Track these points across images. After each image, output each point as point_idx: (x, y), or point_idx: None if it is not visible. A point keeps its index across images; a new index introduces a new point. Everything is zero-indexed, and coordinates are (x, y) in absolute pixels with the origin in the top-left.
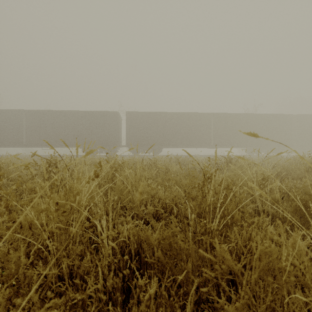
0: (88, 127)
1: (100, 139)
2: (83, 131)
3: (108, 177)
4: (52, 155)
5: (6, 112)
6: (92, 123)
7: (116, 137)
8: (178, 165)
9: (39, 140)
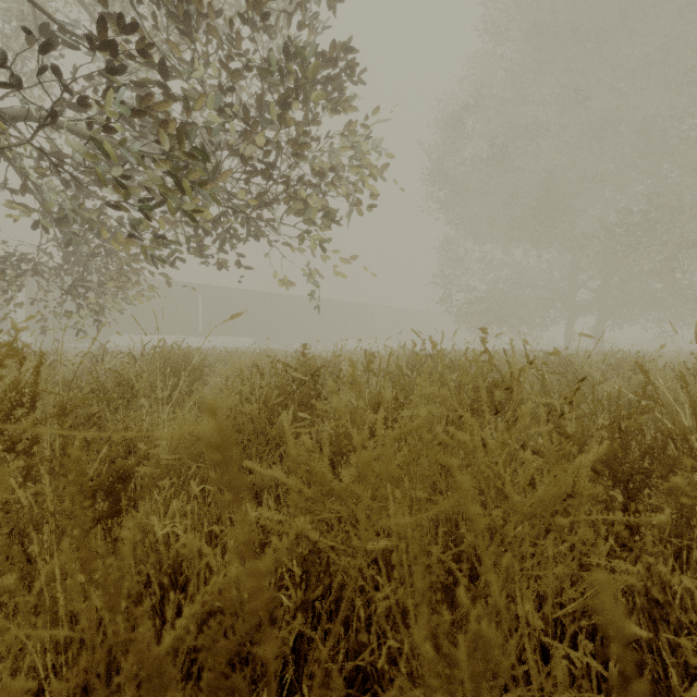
0: None
1: None
2: None
3: None
4: None
5: None
6: None
7: (3, 311)
8: None
9: None
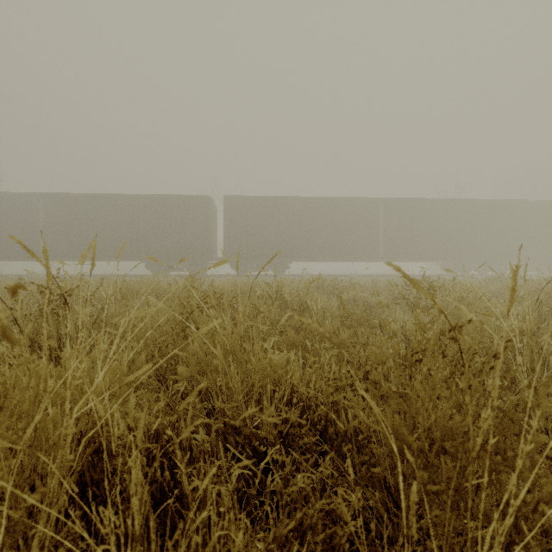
0: (156, 224)
1: (178, 245)
2: (146, 231)
3: (175, 326)
4: (92, 275)
5: (9, 197)
6: (164, 216)
7: (207, 242)
8: (324, 296)
9: (68, 248)
